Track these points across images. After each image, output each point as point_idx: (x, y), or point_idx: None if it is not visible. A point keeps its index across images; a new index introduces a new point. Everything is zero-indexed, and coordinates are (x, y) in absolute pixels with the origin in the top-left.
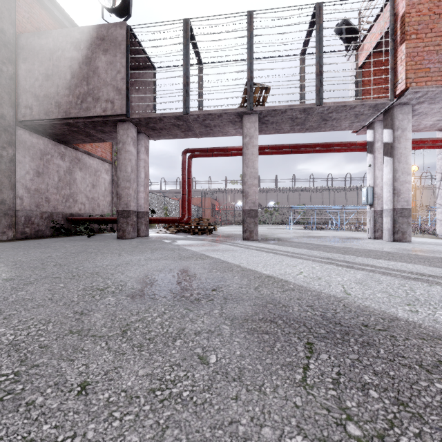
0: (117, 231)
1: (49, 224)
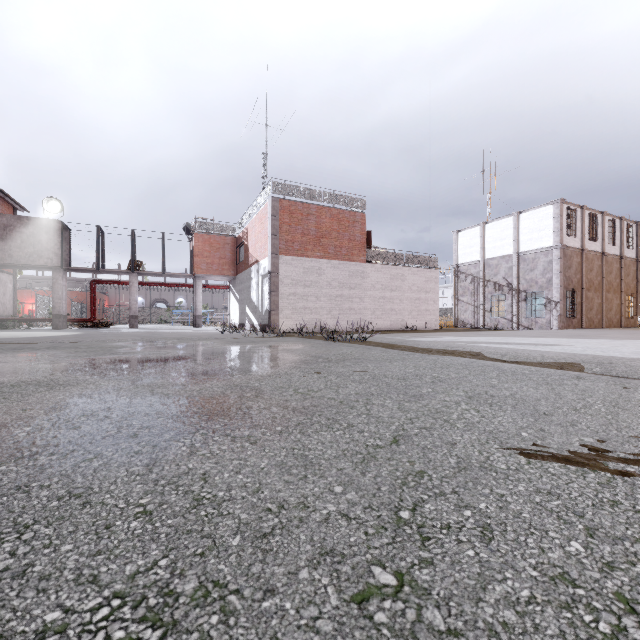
0: (53, 325)
1: None
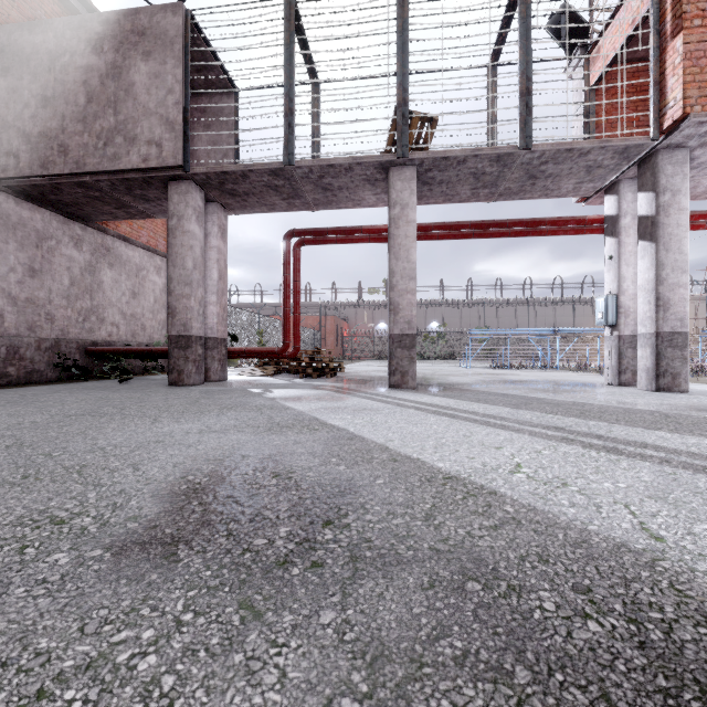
0: (169, 371)
1: (53, 359)
